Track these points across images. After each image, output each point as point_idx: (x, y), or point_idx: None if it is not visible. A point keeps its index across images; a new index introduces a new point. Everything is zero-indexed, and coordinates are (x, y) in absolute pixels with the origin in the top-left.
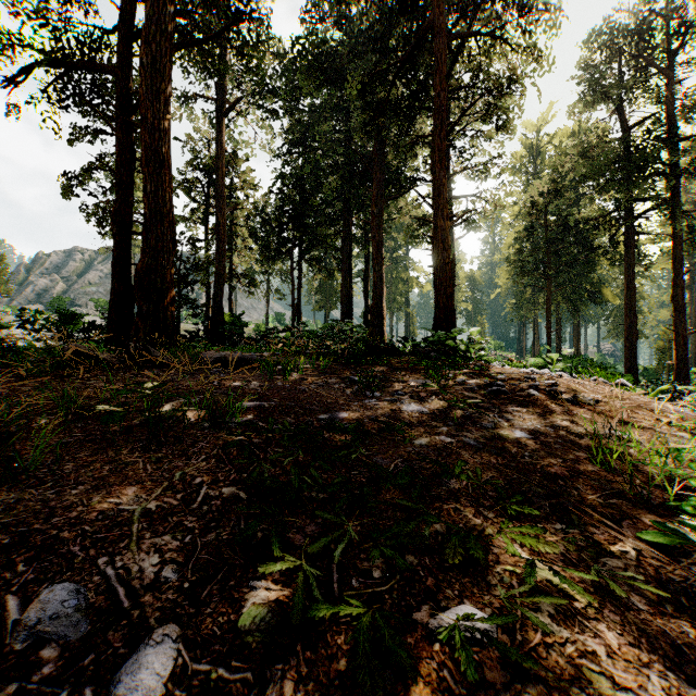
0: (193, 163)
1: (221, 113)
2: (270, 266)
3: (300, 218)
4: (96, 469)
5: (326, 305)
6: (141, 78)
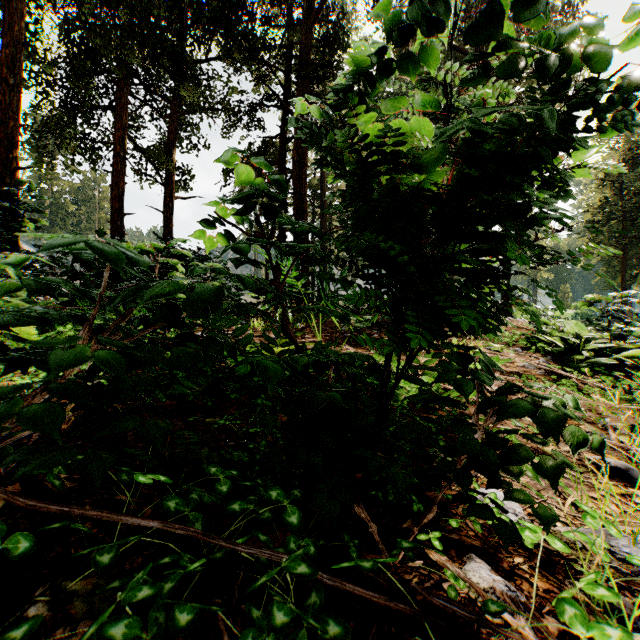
0: None
1: None
2: None
3: None
4: (333, 324)
5: None
6: (294, 169)
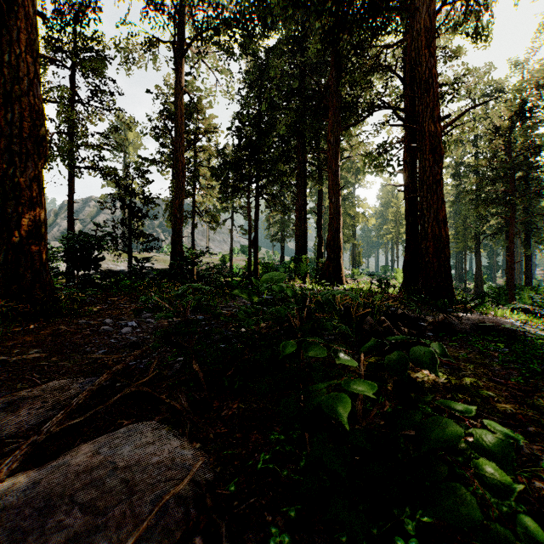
0: (160, 111)
1: (180, 55)
2: (229, 203)
3: (256, 153)
4: None
5: (282, 238)
6: None
